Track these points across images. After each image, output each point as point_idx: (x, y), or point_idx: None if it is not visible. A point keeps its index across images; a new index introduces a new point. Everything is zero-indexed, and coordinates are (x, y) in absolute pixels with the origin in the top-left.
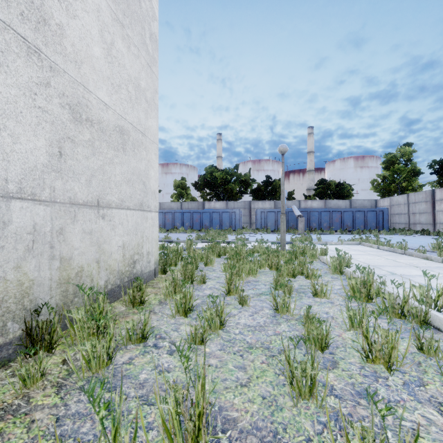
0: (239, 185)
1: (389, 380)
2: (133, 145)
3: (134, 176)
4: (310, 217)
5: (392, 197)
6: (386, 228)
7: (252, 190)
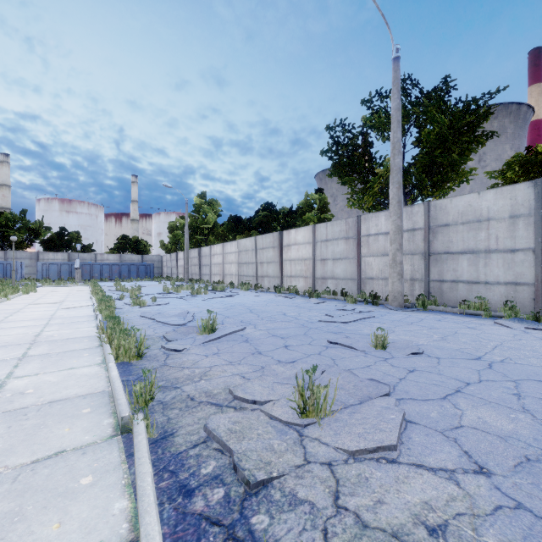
0: (26, 233)
1: None
2: None
3: None
4: (93, 269)
5: (167, 255)
6: (152, 277)
7: (43, 241)
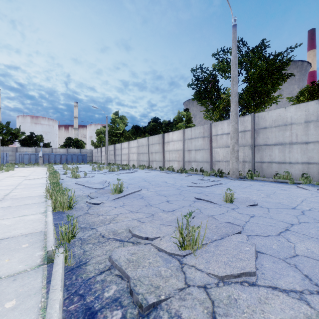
0: (9, 135)
1: None
2: None
3: None
4: (50, 157)
5: (95, 149)
6: (86, 162)
7: (20, 140)
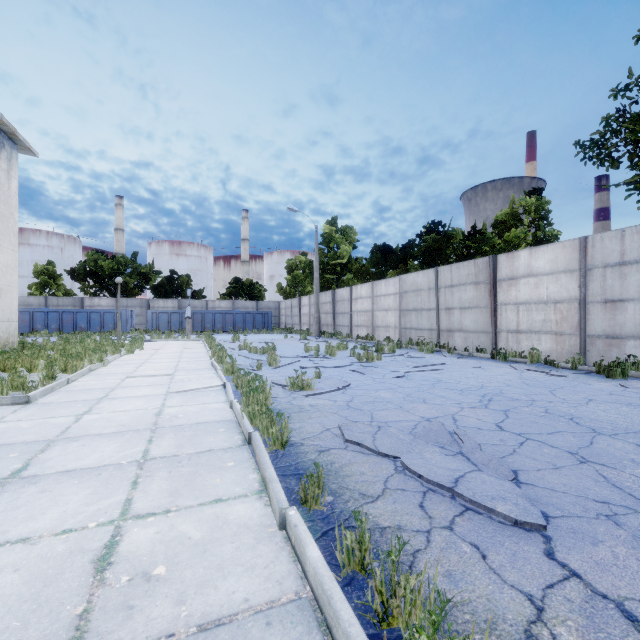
0: (137, 278)
1: (85, 359)
2: (5, 293)
3: (6, 307)
4: (205, 319)
5: (286, 301)
6: (271, 328)
7: (153, 286)
